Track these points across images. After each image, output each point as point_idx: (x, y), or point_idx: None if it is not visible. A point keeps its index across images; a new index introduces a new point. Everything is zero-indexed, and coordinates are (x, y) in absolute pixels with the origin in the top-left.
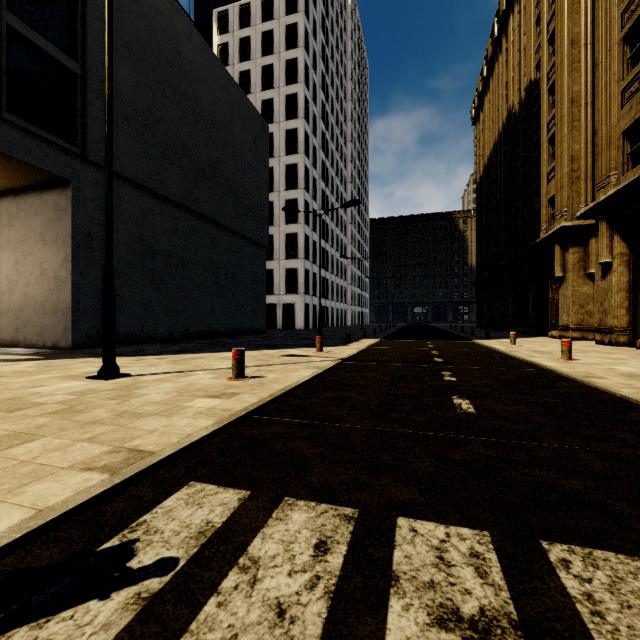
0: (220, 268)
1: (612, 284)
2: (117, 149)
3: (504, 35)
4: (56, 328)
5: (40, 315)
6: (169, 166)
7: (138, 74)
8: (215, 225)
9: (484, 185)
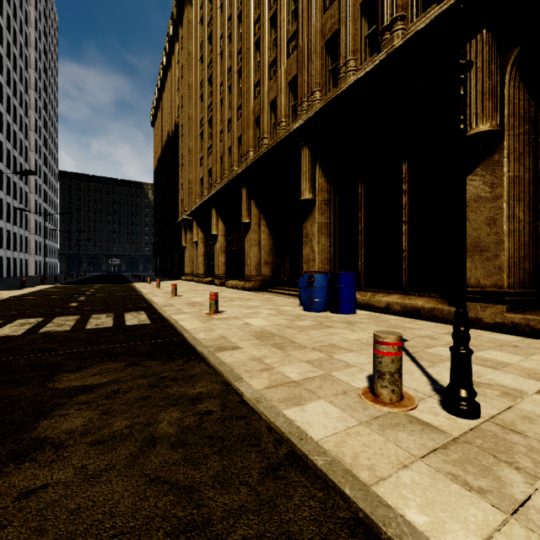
0: None
1: (198, 252)
2: None
3: (166, 81)
4: None
5: None
6: None
7: None
8: None
9: (158, 174)
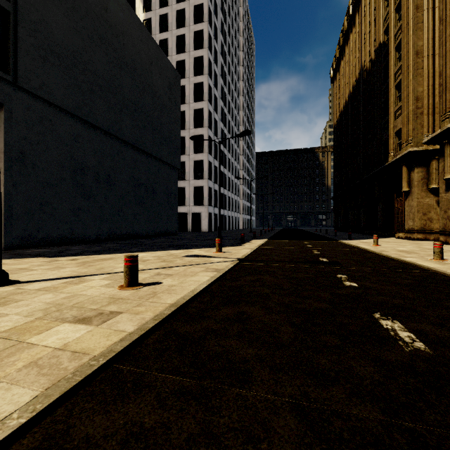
0: (141, 184)
1: None
2: (48, 81)
3: (357, 12)
4: None
5: None
6: (97, 99)
7: (68, 20)
8: (137, 150)
9: (340, 126)
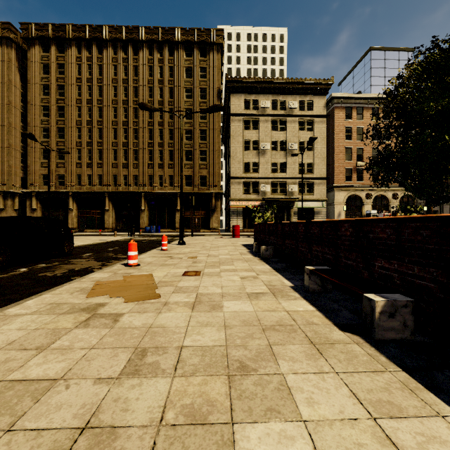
0: None
1: (37, 215)
2: None
3: None
4: None
5: None
6: None
7: None
8: None
9: None
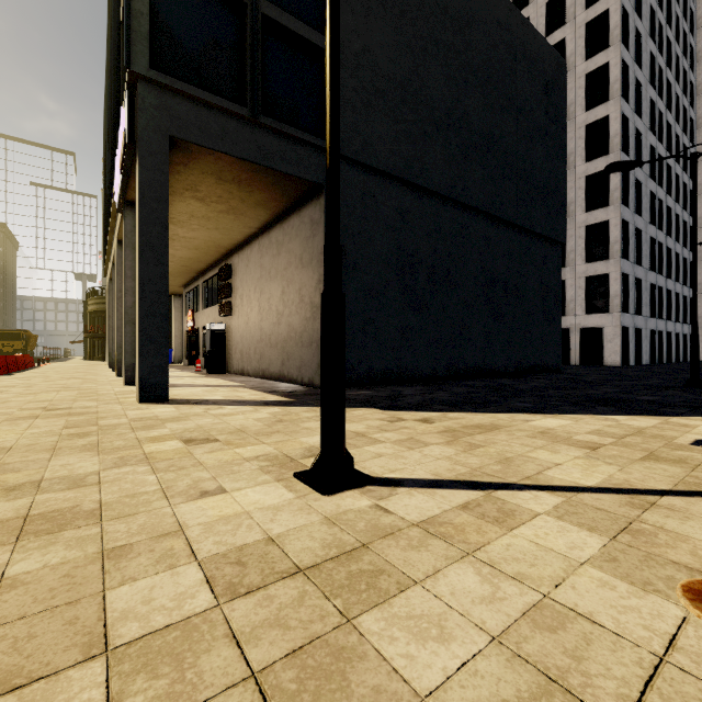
0: (496, 280)
1: None
2: (371, 136)
3: None
4: (311, 362)
5: (299, 347)
6: (431, 147)
7: (395, 35)
8: (490, 220)
9: None
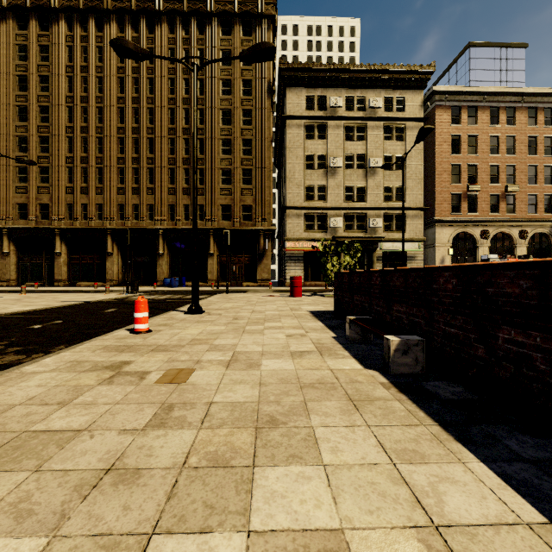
0: None
1: (10, 262)
2: None
3: None
4: None
5: None
6: None
7: None
8: None
9: None
